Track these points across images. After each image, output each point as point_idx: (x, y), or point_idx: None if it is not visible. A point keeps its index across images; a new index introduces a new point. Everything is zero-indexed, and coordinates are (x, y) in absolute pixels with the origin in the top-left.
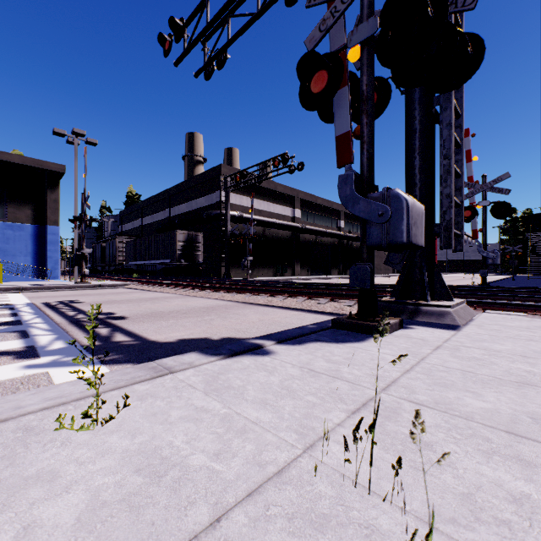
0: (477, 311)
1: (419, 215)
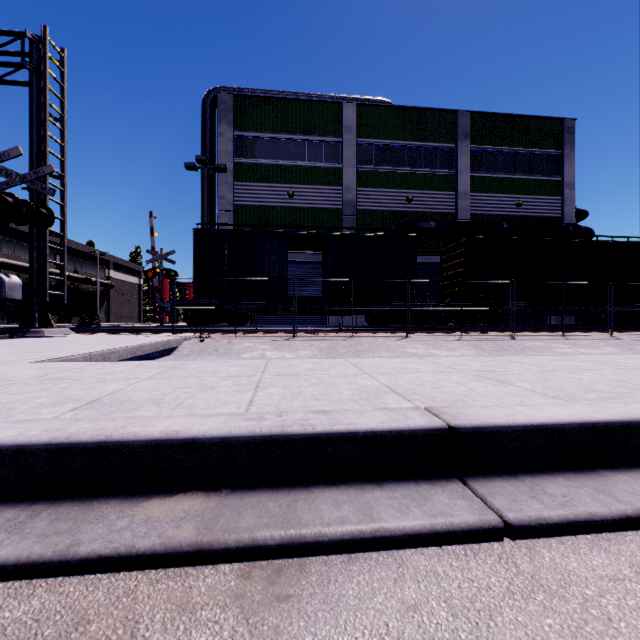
0: (86, 334)
1: (17, 286)
